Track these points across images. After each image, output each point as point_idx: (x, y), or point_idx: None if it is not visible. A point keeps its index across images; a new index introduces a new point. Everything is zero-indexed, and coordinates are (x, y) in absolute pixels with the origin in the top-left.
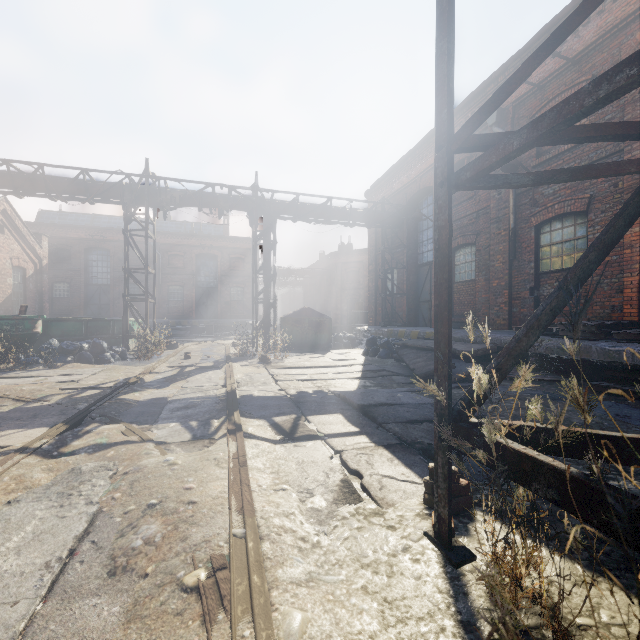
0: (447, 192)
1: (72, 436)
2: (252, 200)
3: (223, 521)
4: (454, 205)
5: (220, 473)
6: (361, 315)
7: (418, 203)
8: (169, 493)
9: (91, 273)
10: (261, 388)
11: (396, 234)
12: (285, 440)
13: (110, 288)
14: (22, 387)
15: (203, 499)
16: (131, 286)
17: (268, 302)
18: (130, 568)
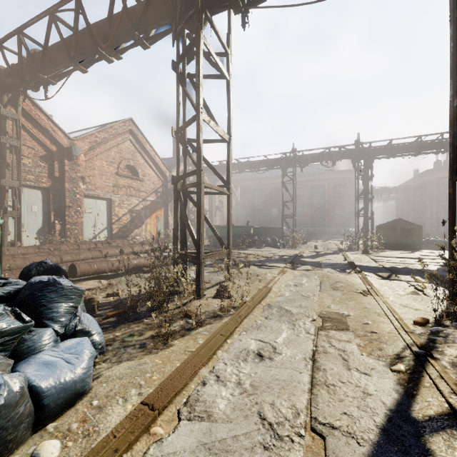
0: (451, 182)
1: (295, 266)
2: (355, 151)
3: (363, 286)
4: None
5: (358, 279)
6: None
7: None
8: (341, 280)
9: (255, 203)
10: (367, 263)
11: None
12: (384, 279)
13: (263, 210)
14: (260, 253)
15: (354, 282)
16: (274, 209)
17: (367, 216)
18: (338, 289)
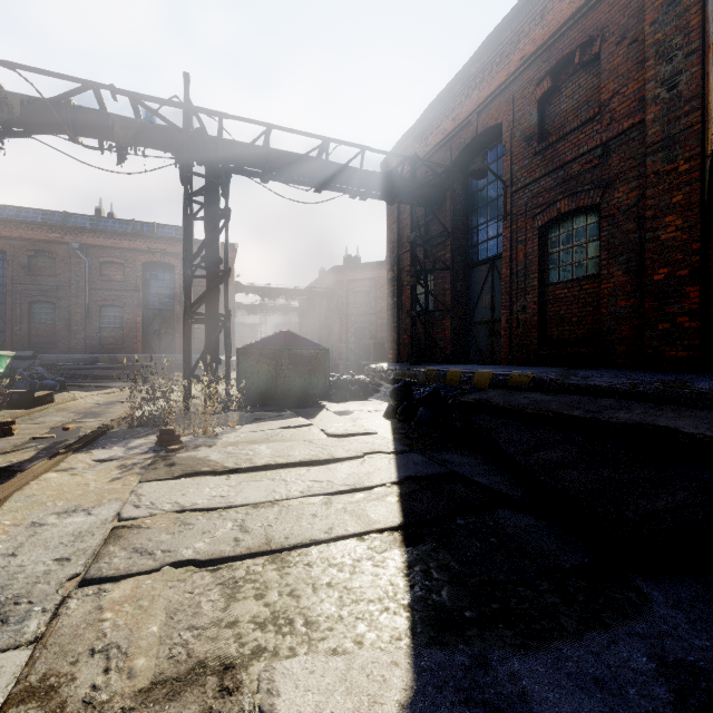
0: None
1: None
2: (179, 128)
3: None
4: (549, 143)
5: None
6: (375, 347)
7: (469, 165)
8: None
9: None
10: None
11: (435, 213)
12: None
13: (6, 308)
14: None
15: None
16: (41, 305)
17: (212, 319)
18: None
